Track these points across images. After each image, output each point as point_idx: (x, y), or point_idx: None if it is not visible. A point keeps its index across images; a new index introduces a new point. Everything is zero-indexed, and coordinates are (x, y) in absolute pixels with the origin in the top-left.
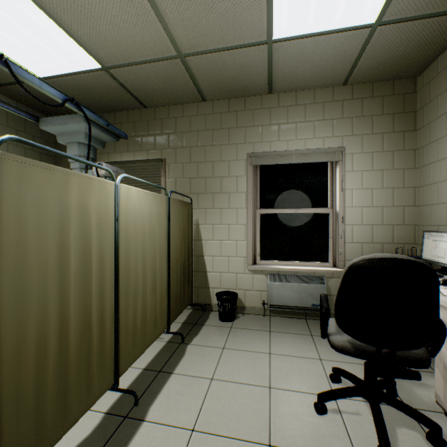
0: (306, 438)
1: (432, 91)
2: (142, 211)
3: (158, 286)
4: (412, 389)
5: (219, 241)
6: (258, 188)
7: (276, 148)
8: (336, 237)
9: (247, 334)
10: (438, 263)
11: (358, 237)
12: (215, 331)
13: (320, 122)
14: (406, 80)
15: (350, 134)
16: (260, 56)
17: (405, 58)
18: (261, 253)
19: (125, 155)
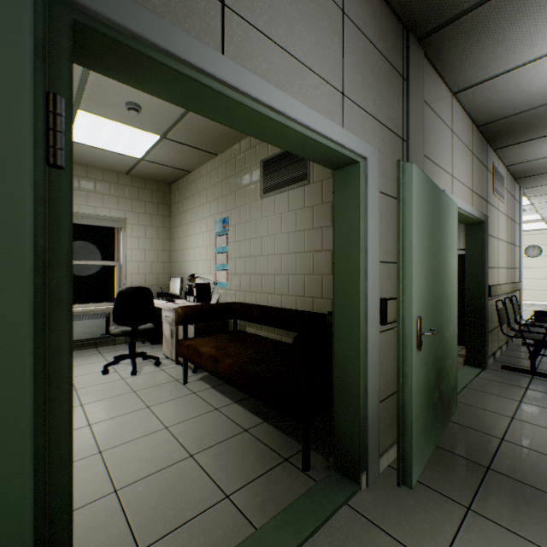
0: (97, 382)
1: (177, 198)
2: None
3: None
4: (157, 356)
5: None
6: None
7: None
8: (121, 283)
9: None
10: (175, 294)
11: (137, 282)
12: None
13: (109, 196)
14: (166, 184)
15: (131, 210)
16: None
17: (162, 175)
18: None
19: None
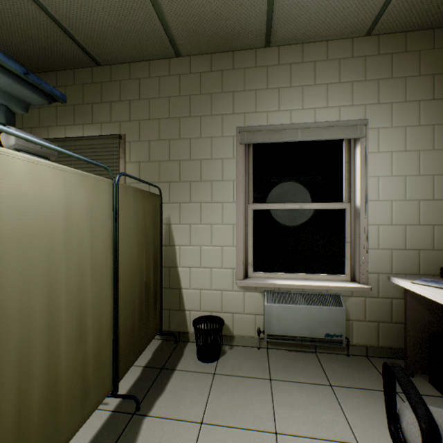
0: None
1: None
2: (45, 202)
3: (89, 330)
4: None
5: (198, 246)
6: (251, 175)
7: (276, 121)
8: (355, 242)
9: (238, 388)
10: None
11: (386, 242)
12: (190, 383)
13: (335, 86)
14: None
15: (375, 102)
16: None
17: None
18: (255, 262)
19: (70, 130)
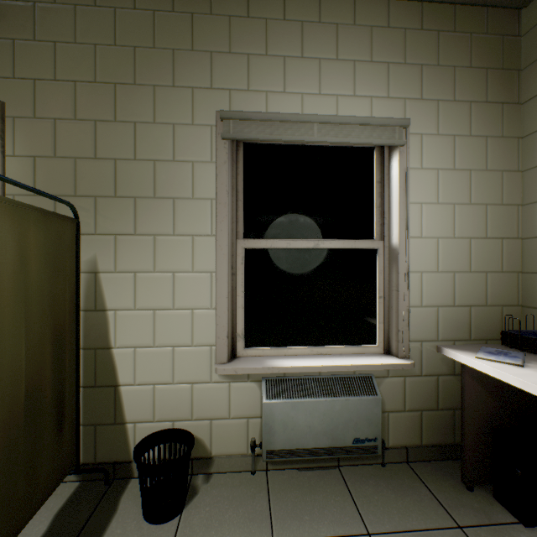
0: None
1: None
2: None
3: None
4: None
5: (150, 310)
6: (241, 194)
7: (280, 108)
8: (391, 296)
9: None
10: None
11: (431, 296)
12: None
13: (366, 66)
14: (505, 12)
15: (417, 97)
16: None
17: None
18: (247, 332)
19: None
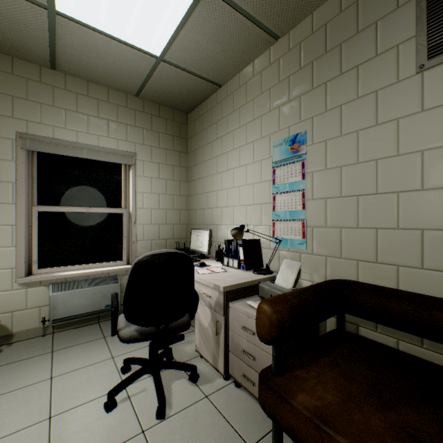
0: None
1: (197, 128)
2: None
3: None
4: (183, 348)
5: None
6: (36, 179)
7: (63, 136)
8: (130, 236)
9: (16, 369)
10: (199, 251)
11: (149, 235)
12: None
13: (115, 123)
14: (182, 113)
15: (142, 143)
16: (37, 19)
17: (181, 96)
18: (41, 260)
19: None
